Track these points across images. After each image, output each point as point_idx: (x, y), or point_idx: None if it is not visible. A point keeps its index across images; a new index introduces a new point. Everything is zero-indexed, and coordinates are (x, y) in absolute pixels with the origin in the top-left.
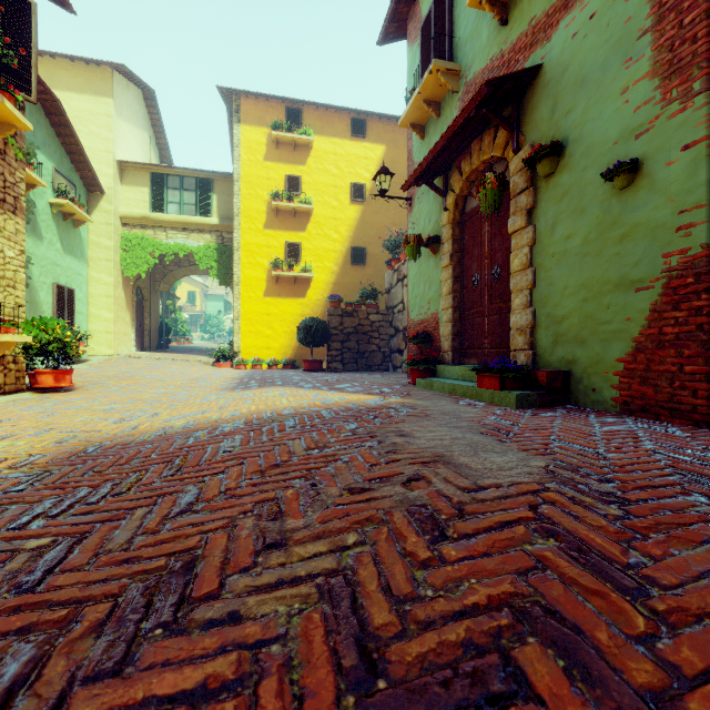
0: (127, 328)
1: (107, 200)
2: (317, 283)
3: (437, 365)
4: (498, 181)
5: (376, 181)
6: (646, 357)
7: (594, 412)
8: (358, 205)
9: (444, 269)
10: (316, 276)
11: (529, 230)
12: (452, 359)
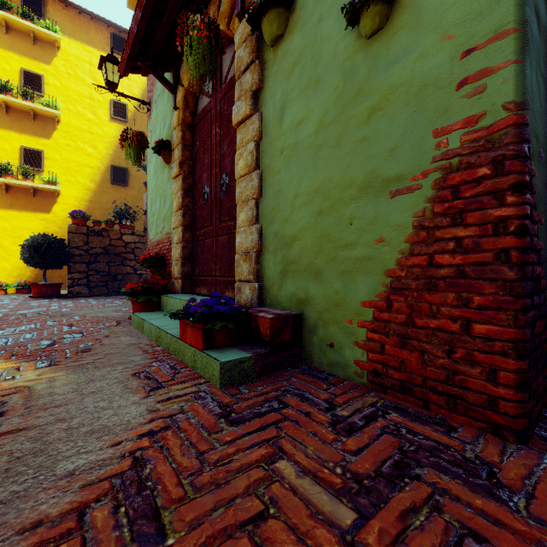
0: None
1: None
2: (67, 198)
3: (162, 296)
4: (209, 27)
5: (103, 70)
6: (407, 303)
7: (333, 383)
8: (120, 124)
9: (175, 179)
10: (66, 191)
11: (255, 118)
12: (181, 288)
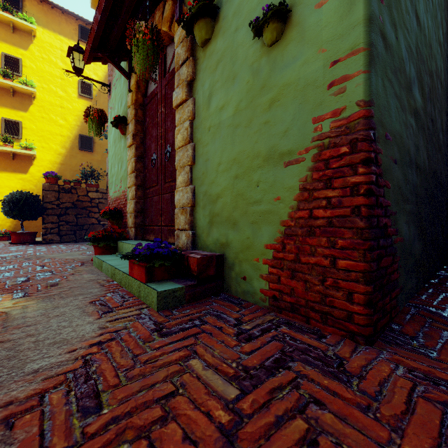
0: None
1: None
2: (42, 161)
3: (118, 241)
4: (151, 32)
5: (70, 58)
6: (295, 245)
7: (244, 307)
8: (87, 101)
9: (129, 148)
10: (41, 155)
11: (190, 102)
12: (134, 235)
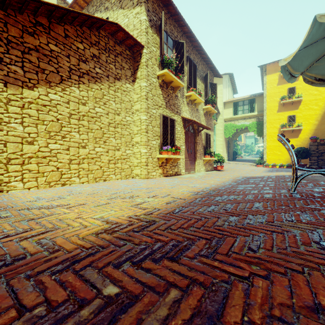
0: (225, 154)
1: (220, 115)
2: (305, 130)
3: None
4: None
5: None
6: None
7: None
8: None
9: None
10: (304, 128)
11: None
12: None
